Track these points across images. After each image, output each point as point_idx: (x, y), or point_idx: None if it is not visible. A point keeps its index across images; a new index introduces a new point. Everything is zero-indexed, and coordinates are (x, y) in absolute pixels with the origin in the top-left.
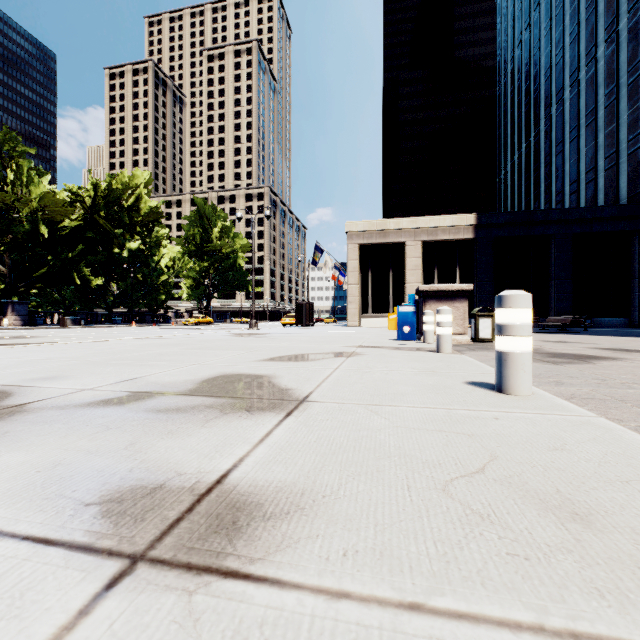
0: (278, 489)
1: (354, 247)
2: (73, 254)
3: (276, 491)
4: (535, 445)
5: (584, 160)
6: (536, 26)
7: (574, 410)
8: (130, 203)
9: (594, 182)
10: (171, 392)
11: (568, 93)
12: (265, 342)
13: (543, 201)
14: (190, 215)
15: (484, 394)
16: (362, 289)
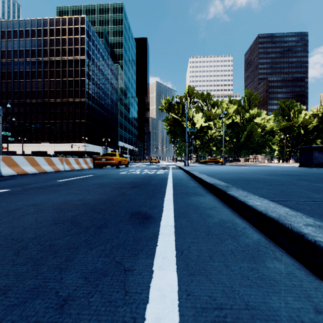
0: None
1: None
2: (313, 136)
3: None
4: None
5: None
6: None
7: None
8: None
9: None
10: None
11: None
12: None
13: None
14: None
15: None
16: None
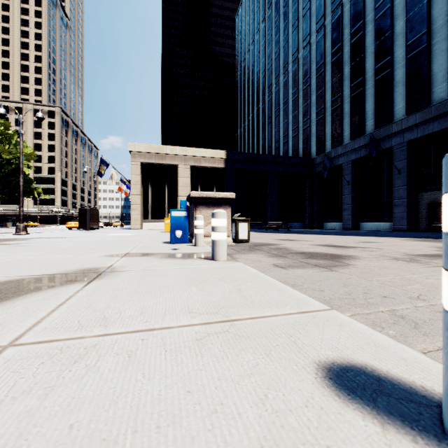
0: None
1: (137, 164)
2: None
3: None
4: None
5: (282, 129)
6: (257, 43)
7: None
8: None
9: (287, 143)
10: None
11: (274, 88)
12: None
13: (261, 151)
14: None
15: None
16: (144, 199)
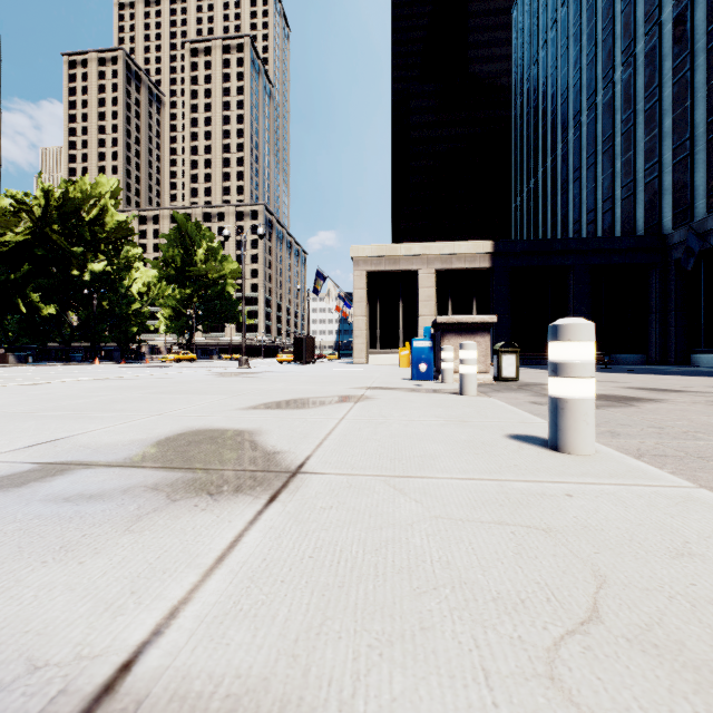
0: (230, 705)
1: (361, 274)
2: (17, 275)
3: (225, 712)
4: (647, 547)
5: (601, 188)
6: (553, 44)
7: (660, 477)
8: (92, 216)
9: (611, 212)
10: (102, 462)
11: (585, 117)
12: (255, 383)
13: (560, 230)
14: (169, 233)
15: (537, 454)
16: (370, 322)
